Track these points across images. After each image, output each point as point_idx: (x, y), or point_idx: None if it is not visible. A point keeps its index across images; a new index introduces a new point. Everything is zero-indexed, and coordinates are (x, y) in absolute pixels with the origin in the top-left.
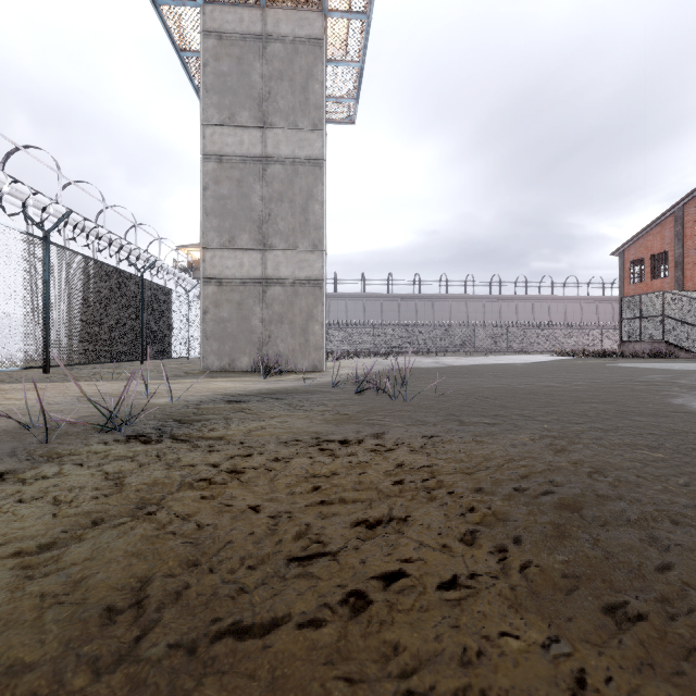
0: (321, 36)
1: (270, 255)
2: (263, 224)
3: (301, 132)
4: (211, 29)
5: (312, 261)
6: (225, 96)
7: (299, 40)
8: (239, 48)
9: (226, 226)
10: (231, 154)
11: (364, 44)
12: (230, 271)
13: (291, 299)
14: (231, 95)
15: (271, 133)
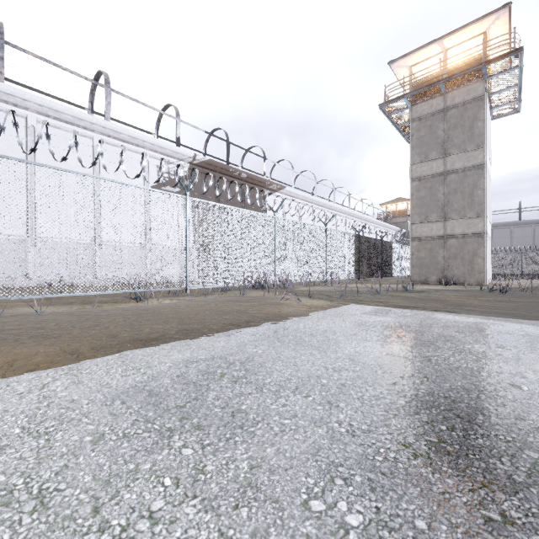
0: (482, 94)
1: (448, 223)
2: (444, 207)
3: (468, 152)
4: (415, 117)
5: (476, 223)
6: (422, 147)
7: (467, 102)
8: (430, 121)
9: (423, 212)
10: (425, 175)
11: (519, 77)
12: (425, 233)
13: (462, 245)
14: (425, 146)
15: (449, 158)
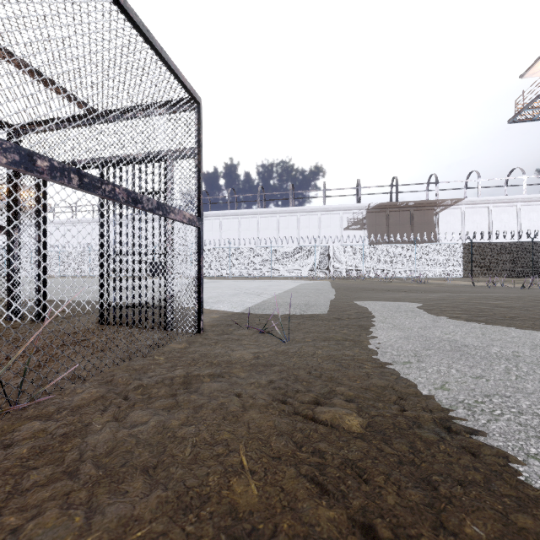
0: None
1: None
2: None
3: None
4: None
5: None
6: None
7: None
8: None
9: None
10: None
11: None
12: None
13: None
14: None
15: None
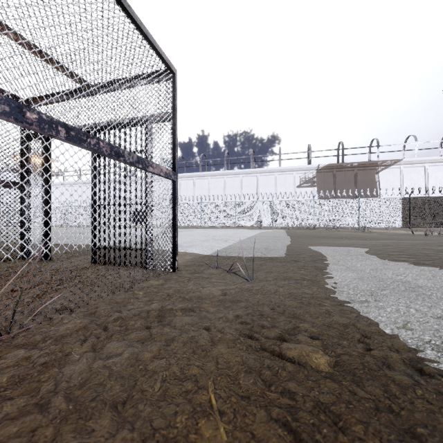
0: None
1: None
2: None
3: None
4: None
5: None
6: None
7: None
8: None
9: None
10: None
11: None
12: None
13: None
14: None
15: None
